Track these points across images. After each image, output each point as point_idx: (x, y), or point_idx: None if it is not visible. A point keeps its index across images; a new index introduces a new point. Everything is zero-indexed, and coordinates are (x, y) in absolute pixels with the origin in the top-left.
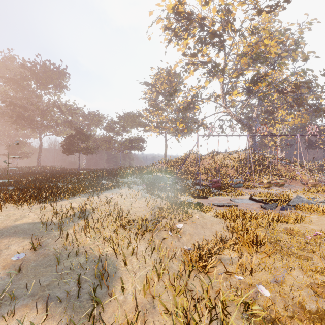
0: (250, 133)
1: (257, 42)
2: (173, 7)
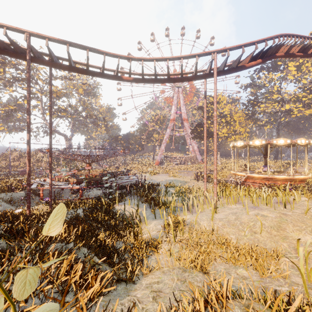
0: (66, 139)
1: (59, 90)
2: None
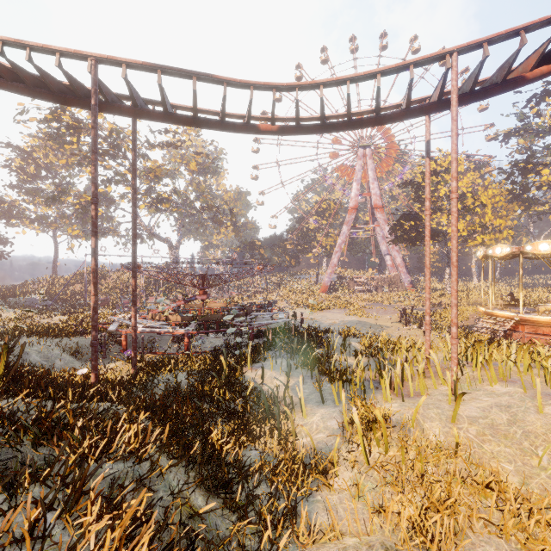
0: (170, 247)
1: (159, 166)
2: (55, 112)
